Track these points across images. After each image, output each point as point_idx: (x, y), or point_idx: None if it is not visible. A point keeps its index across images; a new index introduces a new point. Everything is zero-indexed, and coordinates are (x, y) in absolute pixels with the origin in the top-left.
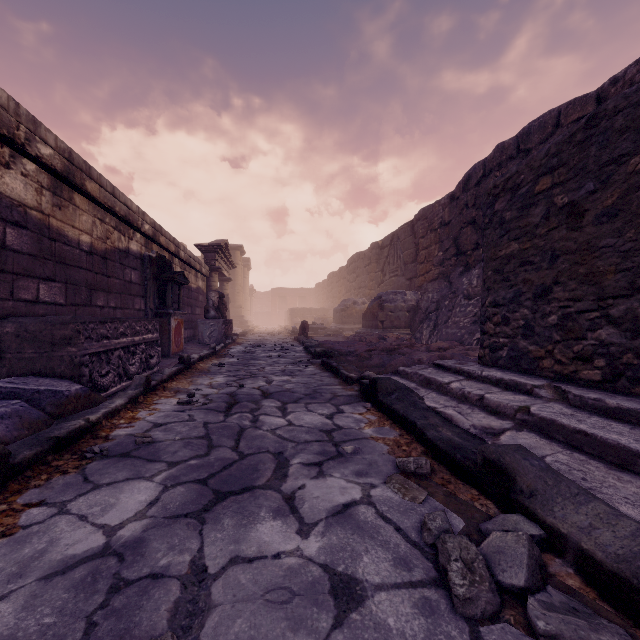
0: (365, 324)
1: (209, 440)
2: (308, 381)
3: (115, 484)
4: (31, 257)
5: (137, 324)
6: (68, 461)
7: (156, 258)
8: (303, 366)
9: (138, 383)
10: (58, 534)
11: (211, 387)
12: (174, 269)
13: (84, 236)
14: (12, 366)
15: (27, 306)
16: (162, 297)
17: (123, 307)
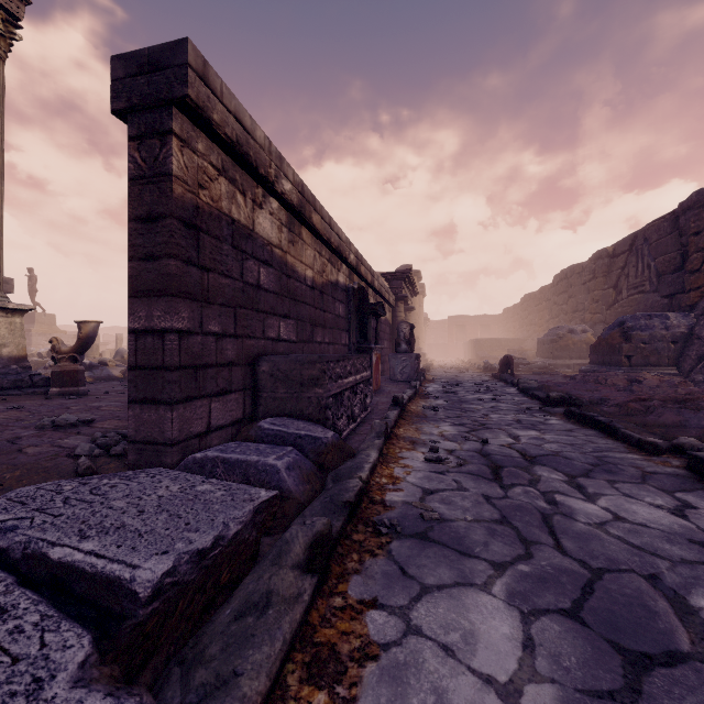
0: (596, 359)
1: (513, 528)
2: (572, 441)
3: (446, 590)
4: (275, 295)
5: (357, 361)
6: (366, 535)
7: (357, 289)
8: (540, 416)
9: (378, 431)
10: (435, 678)
11: (446, 439)
12: (368, 300)
13: (308, 271)
14: (267, 405)
15: (272, 344)
16: (362, 331)
17: (334, 342)
